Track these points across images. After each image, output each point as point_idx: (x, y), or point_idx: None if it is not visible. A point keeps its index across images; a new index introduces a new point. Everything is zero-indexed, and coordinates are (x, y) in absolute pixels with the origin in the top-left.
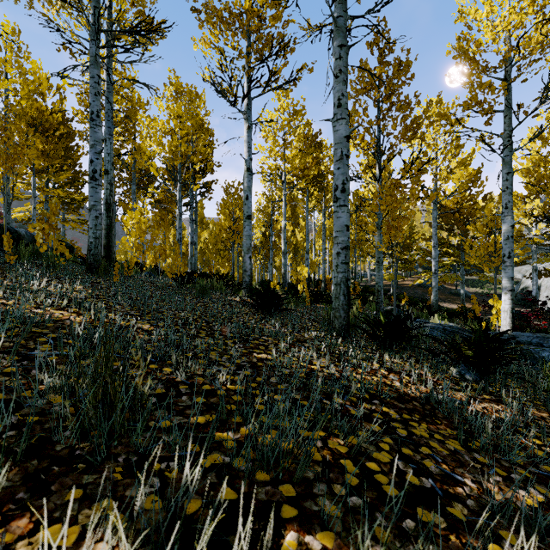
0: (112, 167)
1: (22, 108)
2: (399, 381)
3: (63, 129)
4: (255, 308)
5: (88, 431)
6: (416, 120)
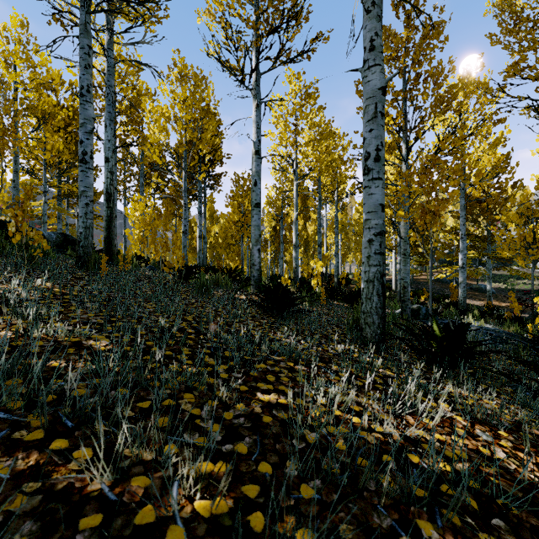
0: (112, 154)
1: (30, 100)
2: (499, 447)
3: (76, 125)
4: (263, 310)
5: None
6: (451, 89)
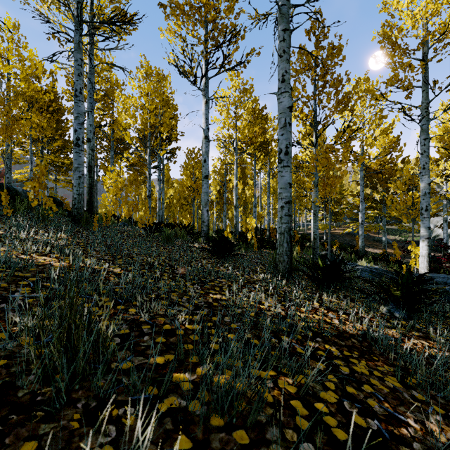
0: (93, 136)
1: (21, 88)
2: (337, 319)
3: (55, 106)
4: (211, 254)
5: (52, 375)
6: (347, 95)
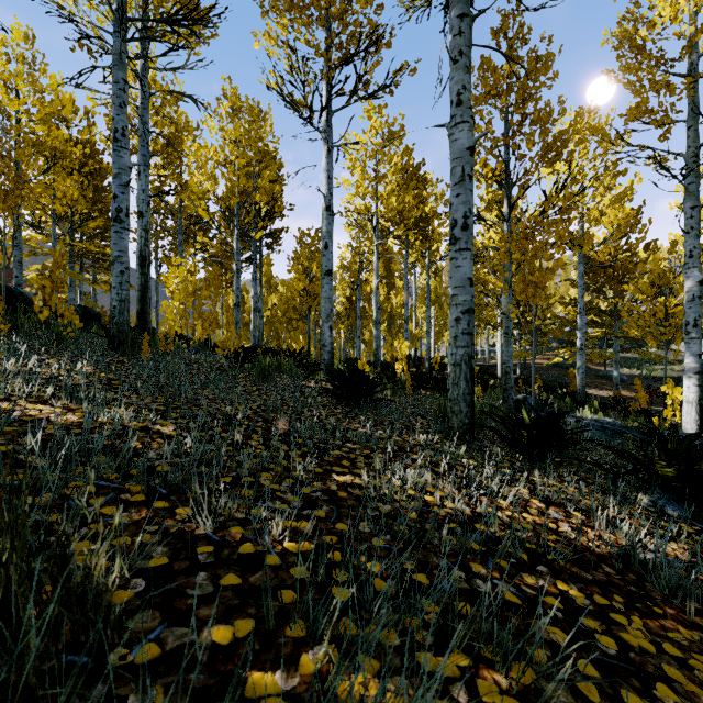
0: (147, 208)
1: (37, 136)
2: (567, 523)
3: (92, 165)
4: (337, 398)
5: None
6: (560, 136)
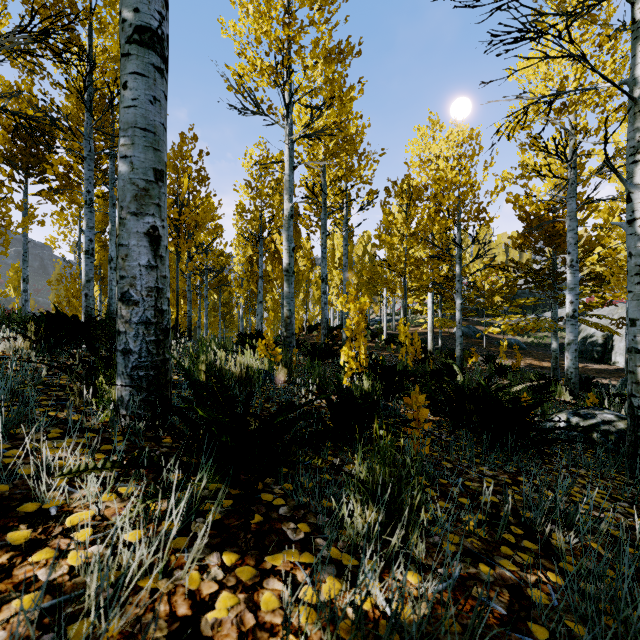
0: None
1: None
2: None
3: None
4: None
5: None
6: None
